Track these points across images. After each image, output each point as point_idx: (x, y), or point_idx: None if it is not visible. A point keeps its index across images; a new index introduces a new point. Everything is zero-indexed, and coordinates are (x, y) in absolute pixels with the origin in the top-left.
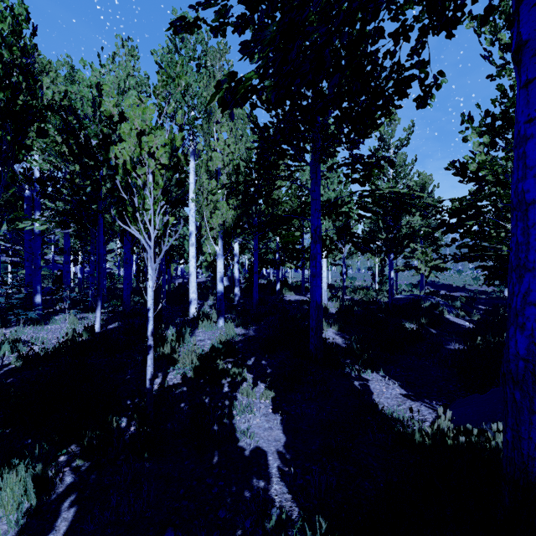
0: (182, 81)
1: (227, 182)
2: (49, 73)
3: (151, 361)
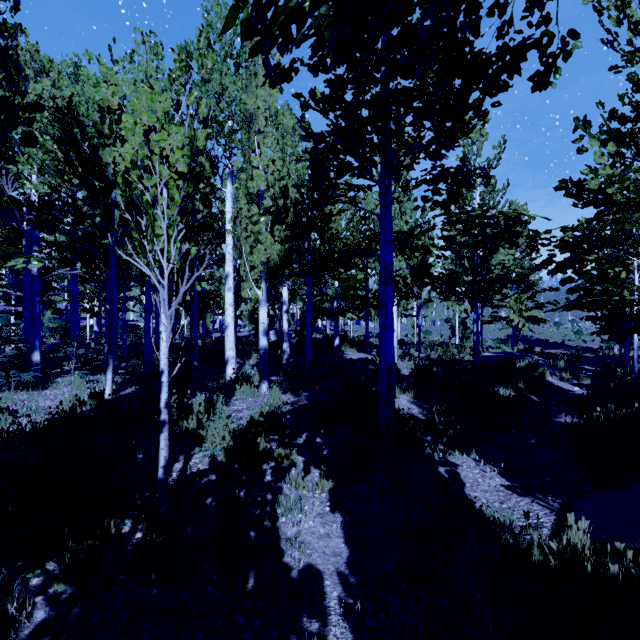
0: (208, 61)
1: (271, 206)
2: (50, 73)
3: (165, 442)
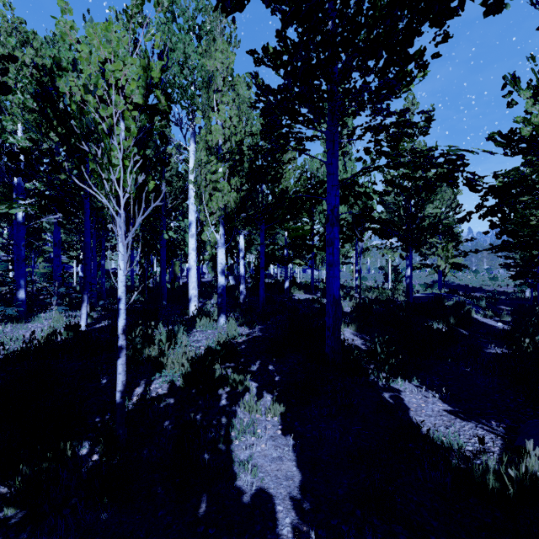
0: None
1: (227, 152)
2: (33, 43)
3: (122, 367)
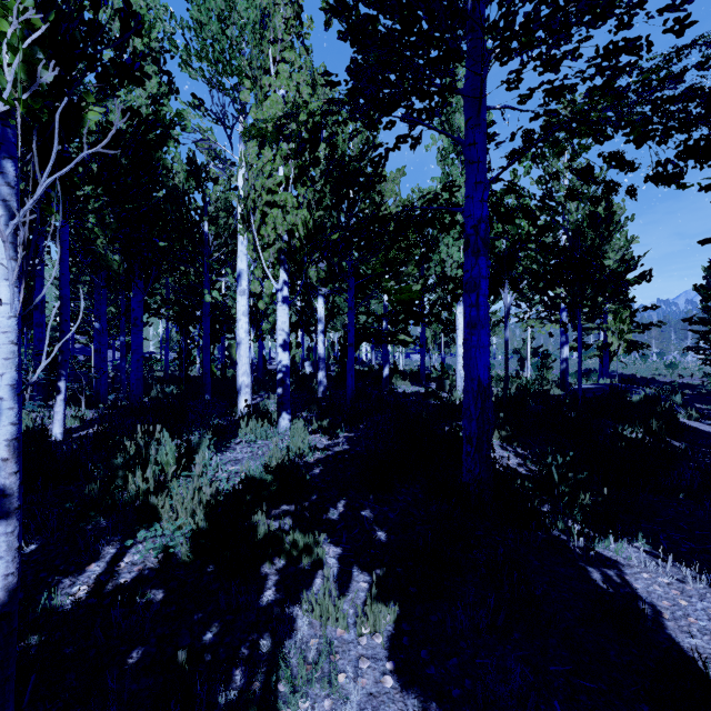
0: None
1: (285, 114)
2: None
3: (5, 541)
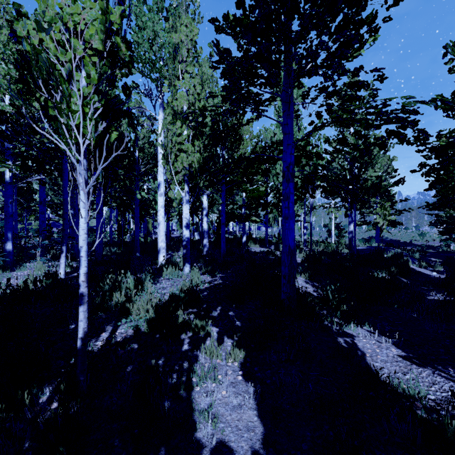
0: None
1: (190, 112)
2: None
3: (83, 314)
